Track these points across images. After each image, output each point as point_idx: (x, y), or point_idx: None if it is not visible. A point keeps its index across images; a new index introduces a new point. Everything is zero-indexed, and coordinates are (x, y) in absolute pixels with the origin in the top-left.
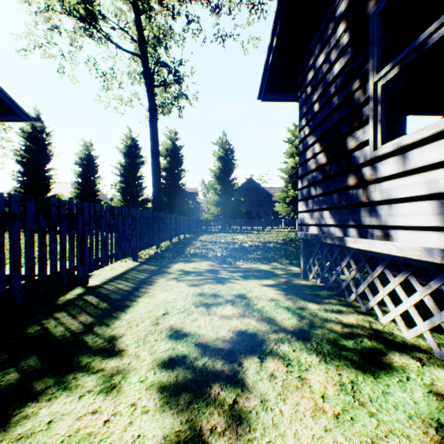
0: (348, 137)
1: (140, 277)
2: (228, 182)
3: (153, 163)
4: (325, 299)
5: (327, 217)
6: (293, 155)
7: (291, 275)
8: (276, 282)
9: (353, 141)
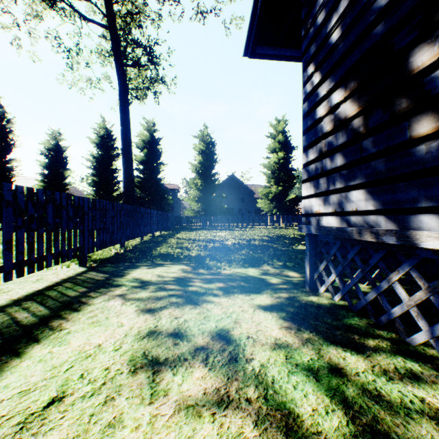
0: (416, 49)
1: (70, 294)
2: (209, 177)
3: (124, 151)
4: (368, 339)
5: (361, 199)
6: (276, 150)
7: (291, 286)
8: (274, 299)
9: (431, 51)
